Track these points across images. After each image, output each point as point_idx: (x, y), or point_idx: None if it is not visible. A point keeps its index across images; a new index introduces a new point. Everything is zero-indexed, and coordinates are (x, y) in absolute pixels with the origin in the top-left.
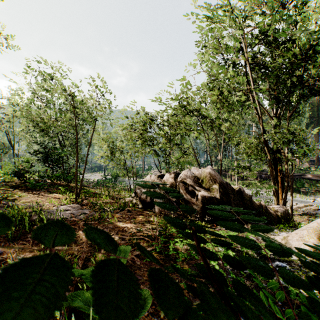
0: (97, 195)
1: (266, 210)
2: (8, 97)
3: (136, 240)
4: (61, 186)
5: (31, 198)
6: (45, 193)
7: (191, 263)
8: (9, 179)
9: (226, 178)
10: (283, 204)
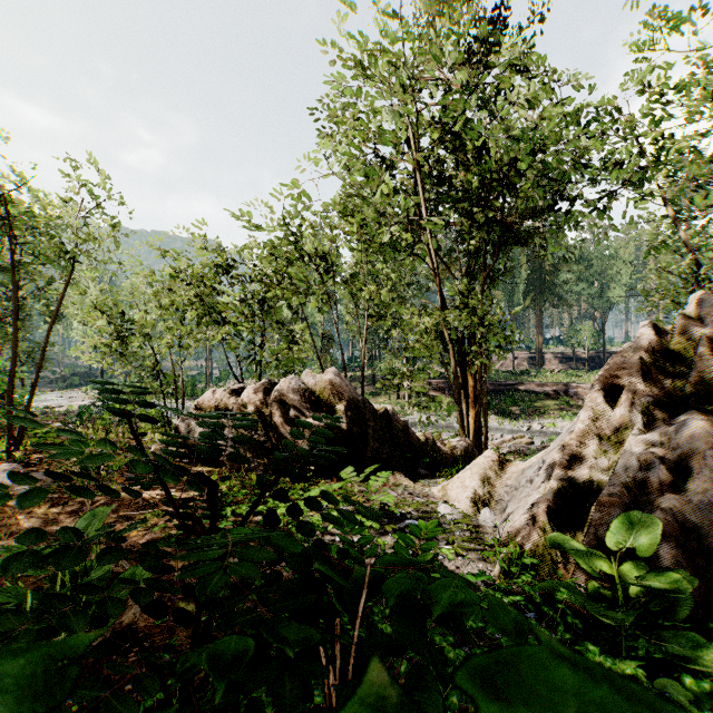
0: None
1: (433, 446)
2: None
3: (158, 517)
4: None
5: None
6: None
7: None
8: None
9: (389, 394)
10: (474, 437)
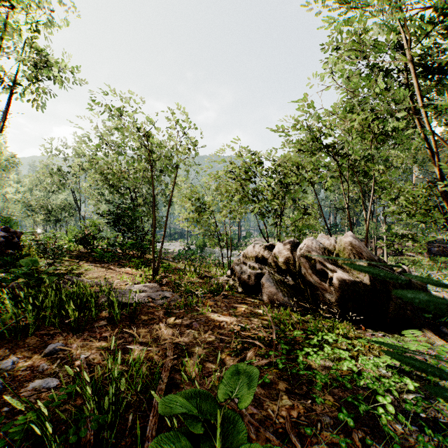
0: (180, 271)
1: None
2: (74, 146)
3: (242, 344)
4: (134, 258)
5: (98, 272)
6: (115, 266)
7: (337, 393)
8: (74, 248)
9: None
10: None
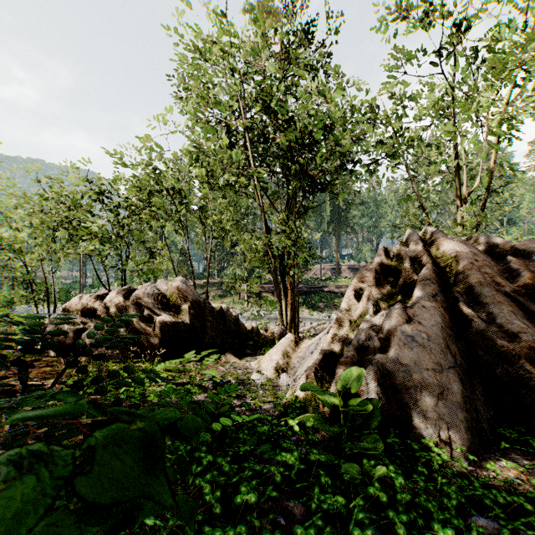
0: None
1: (257, 333)
2: None
3: None
4: None
5: None
6: None
7: None
8: None
9: (233, 296)
10: (290, 325)
